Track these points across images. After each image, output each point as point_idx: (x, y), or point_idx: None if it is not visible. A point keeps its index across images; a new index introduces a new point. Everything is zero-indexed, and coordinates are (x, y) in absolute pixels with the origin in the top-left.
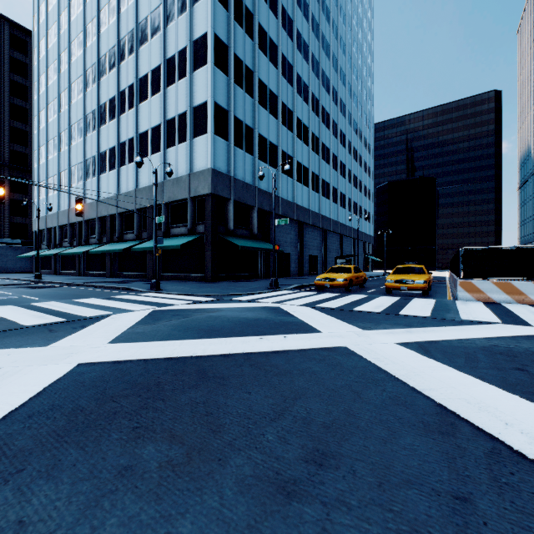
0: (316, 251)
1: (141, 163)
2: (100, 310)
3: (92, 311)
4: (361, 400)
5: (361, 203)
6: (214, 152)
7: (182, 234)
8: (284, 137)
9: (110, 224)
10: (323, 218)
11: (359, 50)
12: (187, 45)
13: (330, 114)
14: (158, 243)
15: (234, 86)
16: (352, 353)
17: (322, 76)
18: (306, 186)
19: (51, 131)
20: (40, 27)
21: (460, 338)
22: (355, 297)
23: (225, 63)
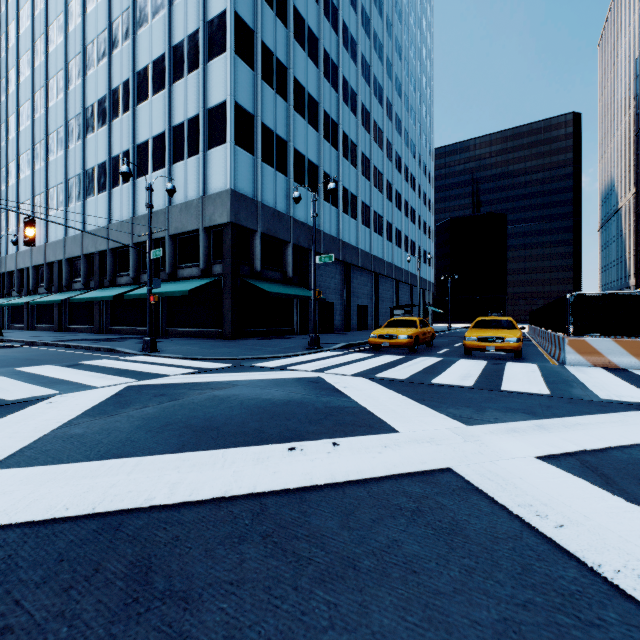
0: (366, 300)
1: (128, 174)
2: (41, 387)
3: (26, 389)
4: None
5: (420, 242)
6: (236, 168)
7: (193, 276)
8: (327, 155)
9: (99, 264)
10: (375, 259)
11: (417, 56)
12: (199, 27)
13: (384, 131)
14: (154, 286)
15: (261, 84)
16: (469, 487)
17: (374, 83)
18: (354, 219)
19: (23, 142)
20: (9, 8)
21: (637, 442)
22: (425, 361)
23: (250, 53)
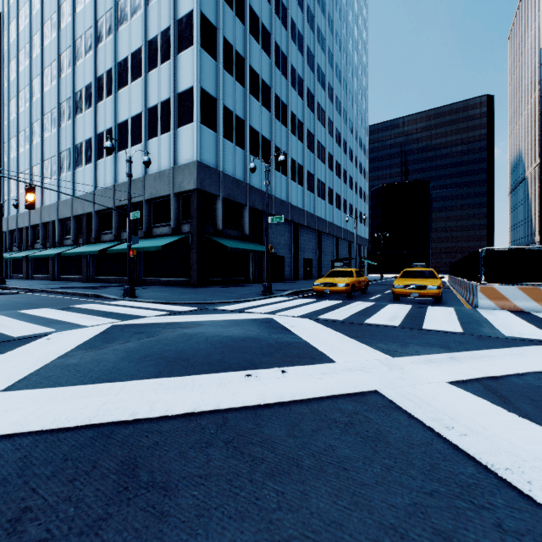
0: (311, 254)
1: (111, 148)
2: (41, 326)
3: (28, 328)
4: None
5: (357, 205)
6: (201, 143)
7: (165, 234)
8: (278, 132)
9: (86, 224)
10: (318, 219)
11: (354, 47)
12: (170, 25)
13: (326, 111)
14: (133, 242)
15: (223, 72)
16: (392, 405)
17: (317, 70)
18: (301, 185)
19: (22, 121)
20: (10, 8)
21: (532, 370)
22: (360, 305)
23: (213, 46)
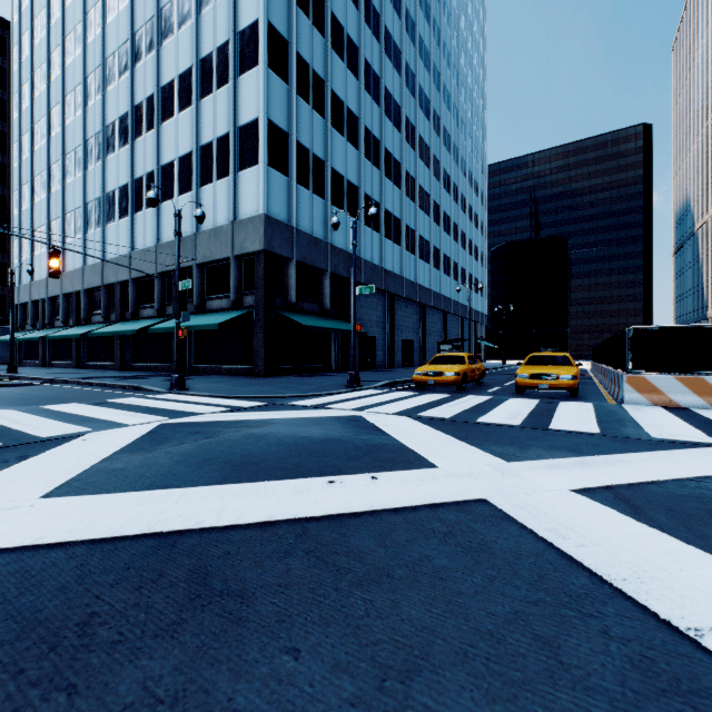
0: (412, 334)
1: (155, 200)
2: (72, 425)
3: (57, 427)
4: (568, 674)
5: (471, 269)
6: (269, 191)
7: (222, 308)
8: (368, 175)
9: (121, 295)
10: (421, 288)
11: (468, 63)
12: (229, 38)
13: (431, 148)
14: (183, 320)
15: (297, 99)
16: (501, 515)
17: (419, 94)
18: (398, 244)
19: (37, 163)
20: (22, 16)
21: (676, 477)
22: (473, 400)
23: (284, 66)
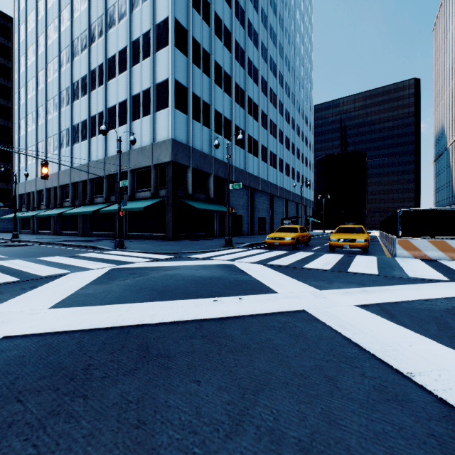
0: (265, 213)
1: (106, 131)
2: (59, 269)
3: (50, 270)
4: (340, 392)
5: (303, 172)
6: (175, 124)
7: (146, 197)
8: (237, 113)
9: (82, 189)
10: (271, 184)
11: (301, 41)
12: (150, 28)
13: (277, 95)
14: (122, 205)
15: (192, 66)
16: (313, 318)
17: (270, 61)
18: (256, 157)
19: (30, 106)
20: (20, 14)
21: (419, 298)
22: (302, 254)
23: (185, 45)
